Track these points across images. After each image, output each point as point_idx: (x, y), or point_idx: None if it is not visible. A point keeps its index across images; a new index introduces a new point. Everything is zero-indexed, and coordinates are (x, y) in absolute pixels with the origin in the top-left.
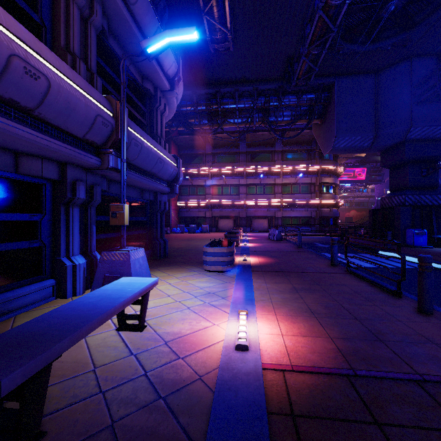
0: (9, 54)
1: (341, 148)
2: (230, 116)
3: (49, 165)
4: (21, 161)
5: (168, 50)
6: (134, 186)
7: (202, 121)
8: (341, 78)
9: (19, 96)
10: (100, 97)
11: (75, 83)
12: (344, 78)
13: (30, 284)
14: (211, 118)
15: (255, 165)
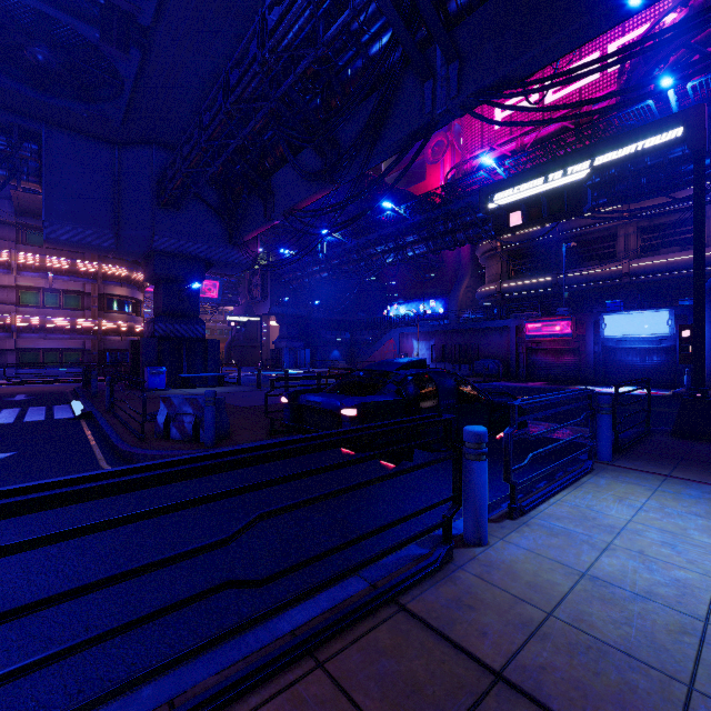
0: None
1: (63, 241)
2: None
3: None
4: None
5: None
6: None
7: None
8: (56, 130)
9: None
10: None
11: None
12: (61, 132)
13: None
14: None
15: None
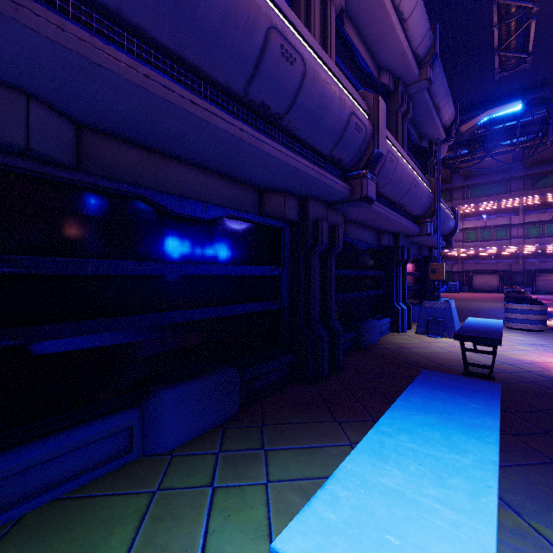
0: (412, 180)
1: None
2: (505, 136)
3: (391, 237)
4: (380, 237)
5: (450, 104)
6: (417, 244)
7: (460, 152)
8: None
9: (405, 200)
10: (427, 181)
11: (422, 180)
12: None
13: (381, 319)
14: (473, 146)
15: (541, 193)
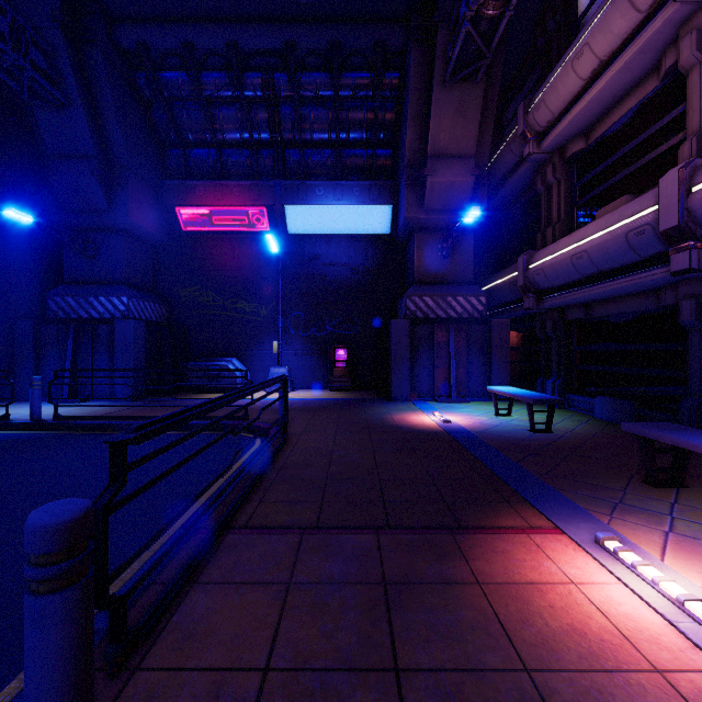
0: None
1: None
2: None
3: None
4: None
5: None
6: None
7: None
8: None
9: None
10: None
11: None
12: None
13: None
14: None
15: None
